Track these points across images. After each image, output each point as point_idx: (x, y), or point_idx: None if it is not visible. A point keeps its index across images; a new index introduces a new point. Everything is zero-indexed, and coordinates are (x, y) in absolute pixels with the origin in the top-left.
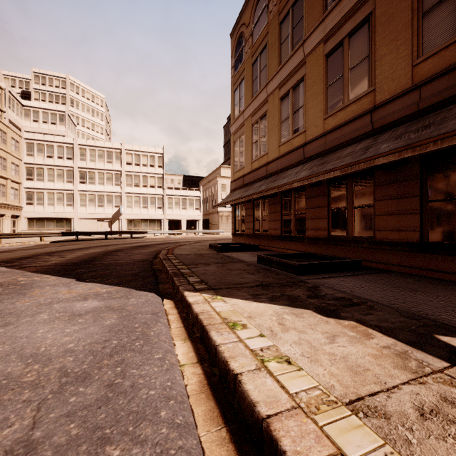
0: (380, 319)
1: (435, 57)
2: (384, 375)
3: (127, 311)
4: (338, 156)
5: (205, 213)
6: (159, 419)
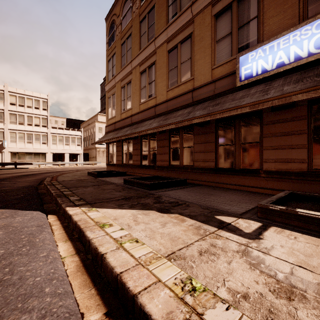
0: (191, 211)
1: (222, 67)
2: (187, 239)
3: (13, 227)
4: (175, 115)
5: (85, 148)
6: (44, 294)
